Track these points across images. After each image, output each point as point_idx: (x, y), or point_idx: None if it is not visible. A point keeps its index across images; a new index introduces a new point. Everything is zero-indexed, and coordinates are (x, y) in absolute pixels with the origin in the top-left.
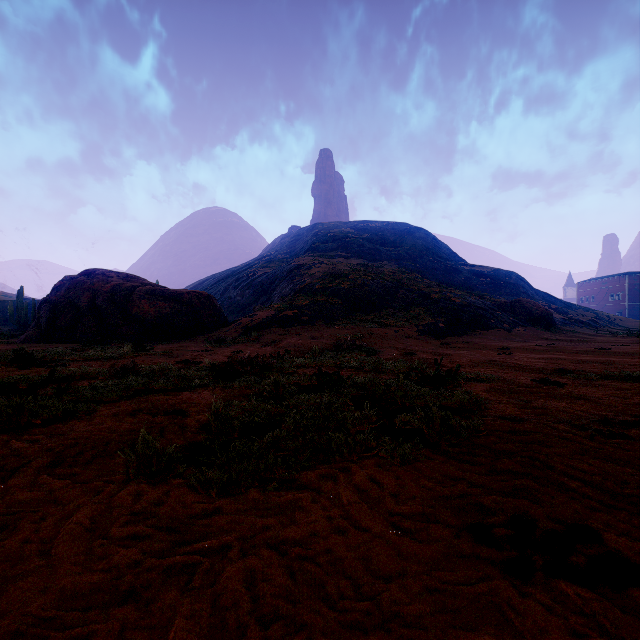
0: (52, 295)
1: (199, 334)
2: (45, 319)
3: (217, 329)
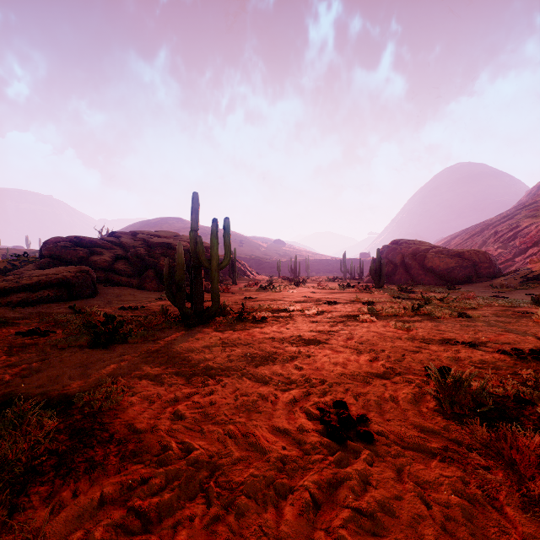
0: None
1: (478, 281)
2: None
3: (492, 278)
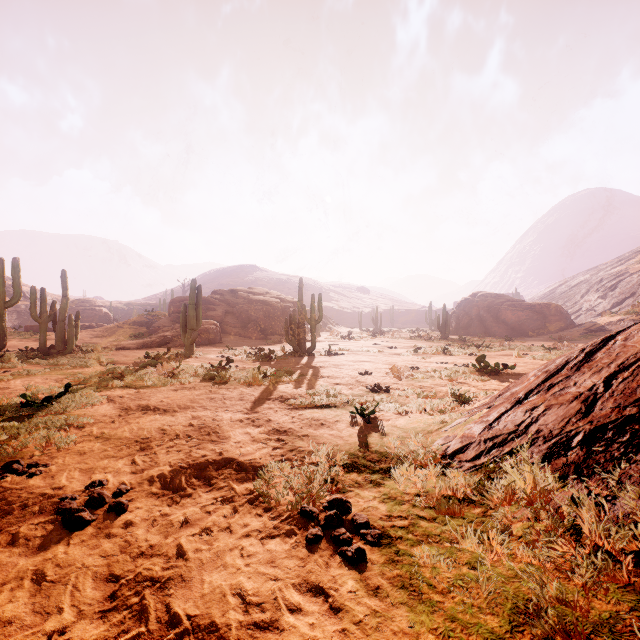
0: (456, 309)
1: (547, 333)
2: (454, 322)
3: (562, 330)
